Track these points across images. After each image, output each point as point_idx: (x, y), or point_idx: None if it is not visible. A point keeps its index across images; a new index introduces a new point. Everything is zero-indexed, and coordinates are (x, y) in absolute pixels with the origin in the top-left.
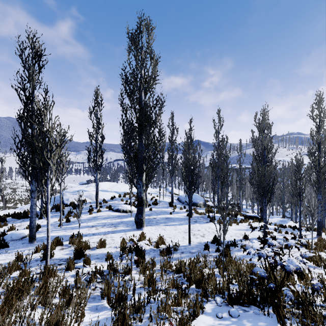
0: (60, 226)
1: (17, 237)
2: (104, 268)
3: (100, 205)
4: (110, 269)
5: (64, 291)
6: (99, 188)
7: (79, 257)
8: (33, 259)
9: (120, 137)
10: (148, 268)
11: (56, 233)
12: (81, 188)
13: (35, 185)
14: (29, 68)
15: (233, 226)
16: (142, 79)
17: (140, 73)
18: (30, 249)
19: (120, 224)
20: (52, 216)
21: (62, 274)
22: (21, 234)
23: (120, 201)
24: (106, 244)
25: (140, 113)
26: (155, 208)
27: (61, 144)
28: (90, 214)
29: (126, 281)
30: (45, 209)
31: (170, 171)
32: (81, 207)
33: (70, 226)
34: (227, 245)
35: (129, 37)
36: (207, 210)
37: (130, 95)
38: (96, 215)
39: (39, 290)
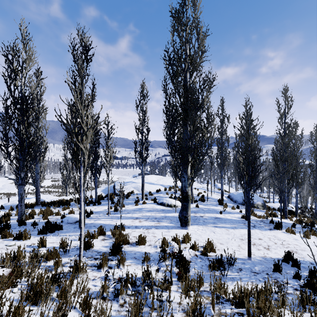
0: (108, 214)
1: (72, 221)
2: (139, 273)
3: (146, 197)
4: (144, 278)
5: (85, 302)
6: (146, 181)
7: (116, 253)
8: (75, 247)
9: (163, 125)
10: (193, 288)
11: (104, 221)
12: (131, 179)
13: (83, 173)
14: (78, 61)
15: (312, 239)
16: (187, 58)
17: (184, 52)
18: (77, 235)
19: (163, 219)
20: (103, 204)
21: (93, 274)
22: (75, 218)
23: (166, 195)
24: (147, 241)
25: (184, 97)
26: (202, 205)
27: (109, 136)
28: (136, 205)
29: (162, 301)
30: (99, 196)
31: (220, 165)
32: (122, 198)
33: (116, 216)
34: (314, 272)
35: (173, 16)
36: (268, 213)
37: (173, 77)
38: (141, 207)
39: (61, 293)
